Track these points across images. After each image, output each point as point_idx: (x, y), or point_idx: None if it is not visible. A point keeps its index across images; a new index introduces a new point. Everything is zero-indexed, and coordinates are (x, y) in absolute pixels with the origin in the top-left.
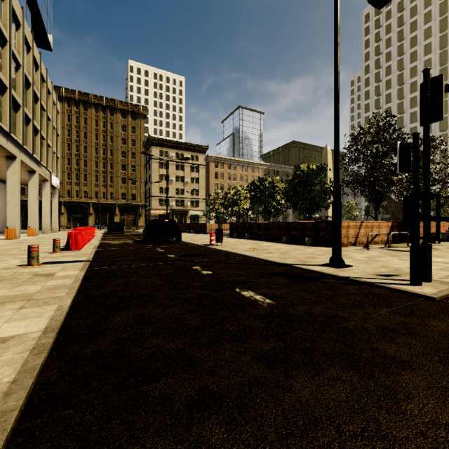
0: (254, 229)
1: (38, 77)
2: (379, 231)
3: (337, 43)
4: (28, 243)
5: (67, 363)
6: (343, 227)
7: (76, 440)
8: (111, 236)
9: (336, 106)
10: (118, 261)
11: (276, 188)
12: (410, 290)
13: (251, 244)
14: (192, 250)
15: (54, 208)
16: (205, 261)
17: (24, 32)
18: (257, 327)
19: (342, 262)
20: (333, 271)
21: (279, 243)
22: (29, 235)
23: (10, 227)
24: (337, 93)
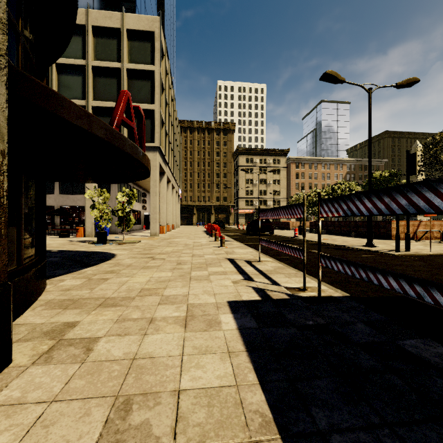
0: (329, 226)
1: (175, 127)
2: (441, 228)
3: (369, 126)
4: (185, 233)
5: (268, 255)
6: (400, 225)
7: (279, 258)
8: (220, 231)
9: (369, 160)
10: (248, 241)
11: (352, 191)
12: (389, 253)
13: (325, 237)
14: (284, 239)
15: (178, 211)
16: (293, 243)
17: (174, 105)
18: (314, 255)
19: (372, 244)
20: (363, 248)
21: (348, 237)
22: (171, 229)
23: (168, 224)
24: (370, 153)
